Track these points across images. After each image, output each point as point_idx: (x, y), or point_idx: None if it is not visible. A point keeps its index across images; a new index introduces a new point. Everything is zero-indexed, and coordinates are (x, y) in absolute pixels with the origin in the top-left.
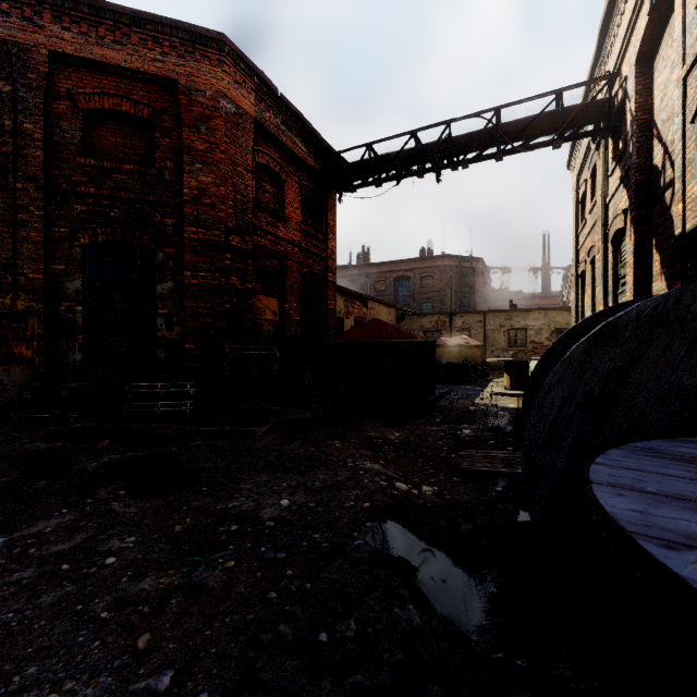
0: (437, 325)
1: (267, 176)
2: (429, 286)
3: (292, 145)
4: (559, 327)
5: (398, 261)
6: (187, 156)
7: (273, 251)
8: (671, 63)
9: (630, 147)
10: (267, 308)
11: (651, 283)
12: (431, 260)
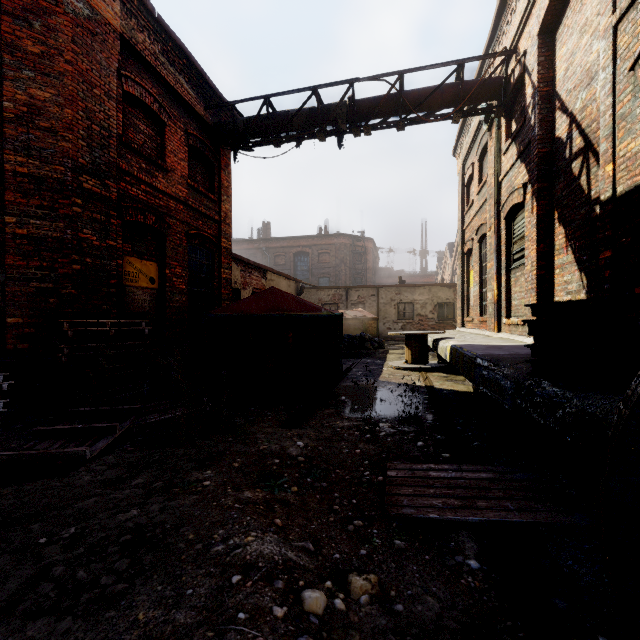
0: (334, 298)
1: (141, 113)
2: (326, 262)
3: (175, 83)
4: (440, 301)
5: (297, 237)
6: (10, 56)
7: (150, 204)
8: (580, 28)
9: (531, 120)
10: (141, 273)
11: (553, 257)
12: (328, 238)
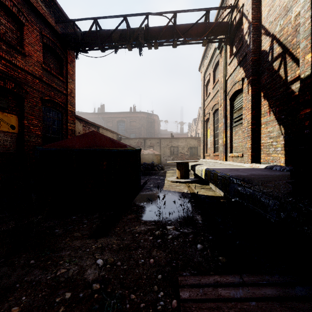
0: (138, 144)
1: (2, 11)
2: (134, 126)
3: None
4: (191, 146)
5: (118, 113)
6: None
7: (10, 75)
8: None
9: (247, 41)
10: (2, 121)
11: (260, 118)
12: (135, 113)
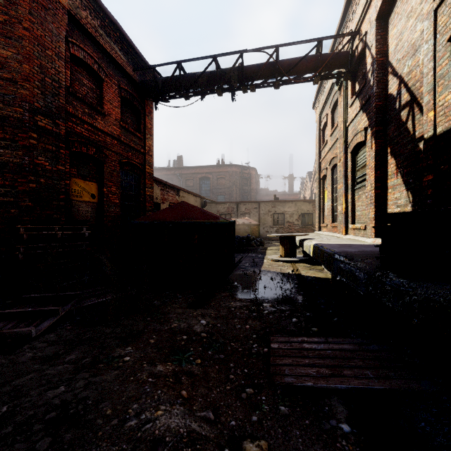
0: (228, 210)
1: (84, 71)
2: (222, 184)
3: (111, 50)
4: (303, 212)
5: (201, 167)
6: None
7: (91, 139)
8: (407, 14)
9: (370, 81)
10: (84, 191)
11: (387, 180)
12: (224, 167)
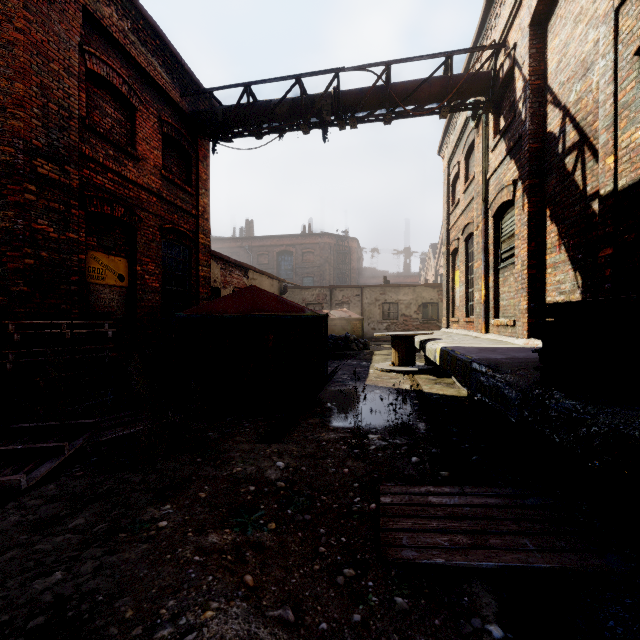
0: (318, 298)
1: (108, 95)
2: (310, 262)
3: (147, 65)
4: (425, 302)
5: (280, 236)
6: None
7: (118, 195)
8: (574, 18)
9: (522, 114)
10: (108, 270)
11: (545, 256)
12: (312, 237)
